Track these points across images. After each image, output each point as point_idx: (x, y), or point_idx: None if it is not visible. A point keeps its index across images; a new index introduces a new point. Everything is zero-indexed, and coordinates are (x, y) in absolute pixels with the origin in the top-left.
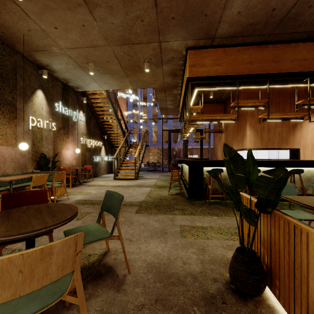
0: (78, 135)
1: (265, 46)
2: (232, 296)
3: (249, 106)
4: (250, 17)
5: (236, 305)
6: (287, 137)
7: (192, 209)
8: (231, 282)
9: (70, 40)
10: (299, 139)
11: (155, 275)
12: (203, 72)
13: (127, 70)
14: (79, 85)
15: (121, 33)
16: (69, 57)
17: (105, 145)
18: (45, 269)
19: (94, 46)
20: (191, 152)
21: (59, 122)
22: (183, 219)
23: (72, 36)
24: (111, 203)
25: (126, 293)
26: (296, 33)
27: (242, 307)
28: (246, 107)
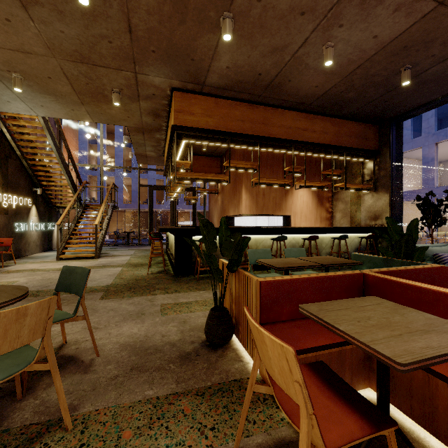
0: None
1: (256, 106)
2: (205, 350)
3: (242, 168)
4: (239, 75)
5: (207, 355)
6: (280, 203)
7: (177, 287)
8: (207, 340)
9: None
10: (290, 206)
11: (130, 352)
12: (192, 121)
13: (84, 96)
14: None
15: (77, 48)
16: None
17: (38, 205)
18: (18, 330)
19: (26, 52)
20: (182, 217)
21: None
22: (165, 297)
23: None
24: (71, 280)
25: (96, 372)
26: (282, 100)
27: (212, 354)
28: (238, 168)
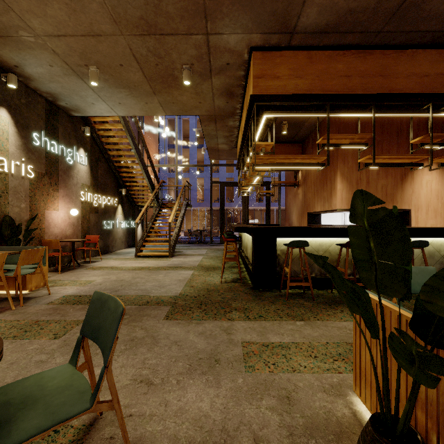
0: (76, 187)
1: (370, 52)
2: None
3: (345, 143)
4: None
5: None
6: (393, 193)
7: (261, 309)
8: None
9: (51, 19)
10: (409, 196)
11: None
12: (276, 87)
13: (155, 82)
14: (77, 105)
15: (142, 12)
16: (54, 53)
17: (123, 204)
18: None
19: (96, 35)
20: (252, 215)
21: (40, 164)
22: (246, 328)
23: (54, 11)
24: (100, 321)
25: None
26: (416, 33)
27: None
28: (340, 145)
